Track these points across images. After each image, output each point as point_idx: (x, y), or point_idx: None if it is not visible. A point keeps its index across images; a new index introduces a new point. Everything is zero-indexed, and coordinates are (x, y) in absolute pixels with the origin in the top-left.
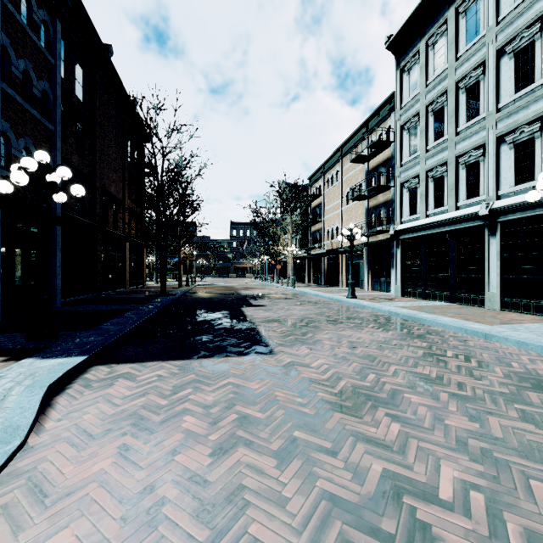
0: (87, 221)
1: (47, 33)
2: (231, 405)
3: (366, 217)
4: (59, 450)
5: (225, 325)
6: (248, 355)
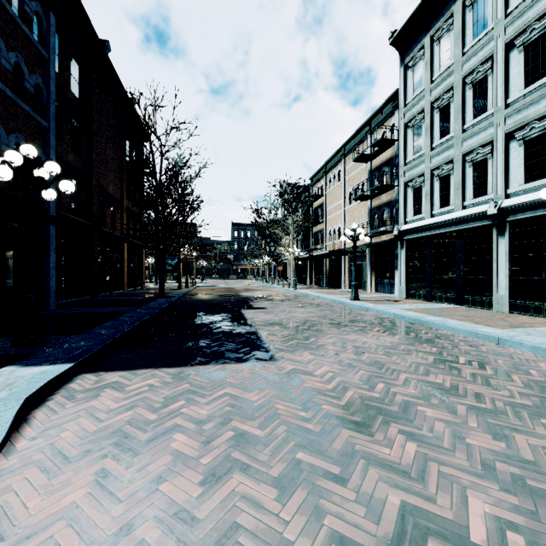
0: (83, 221)
1: (40, 26)
2: (227, 421)
3: (369, 217)
4: (28, 476)
5: (224, 328)
6: (247, 361)
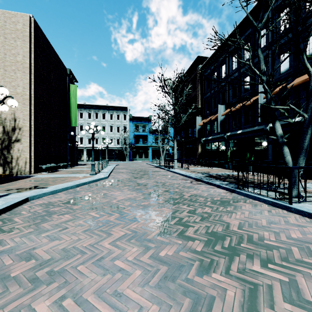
0: None
1: None
2: None
3: None
4: None
5: None
6: None
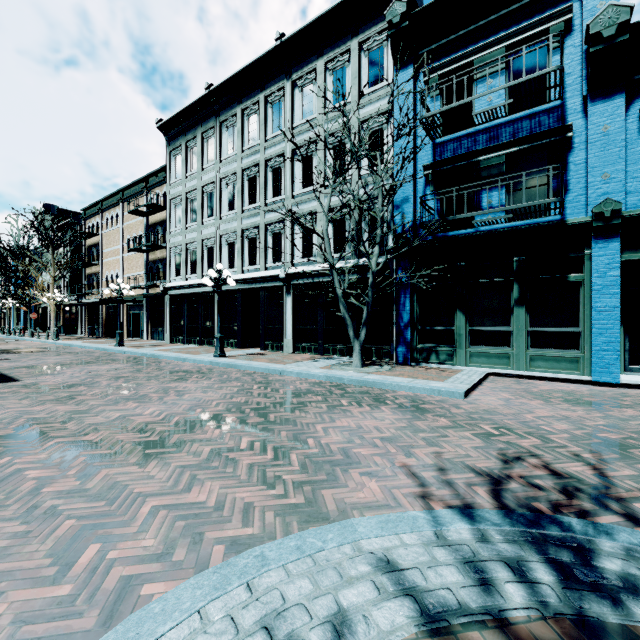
0: None
1: None
2: None
3: (145, 269)
4: None
5: None
6: None
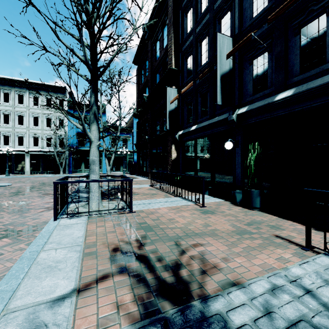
0: None
1: None
2: None
3: None
4: None
5: None
6: None
